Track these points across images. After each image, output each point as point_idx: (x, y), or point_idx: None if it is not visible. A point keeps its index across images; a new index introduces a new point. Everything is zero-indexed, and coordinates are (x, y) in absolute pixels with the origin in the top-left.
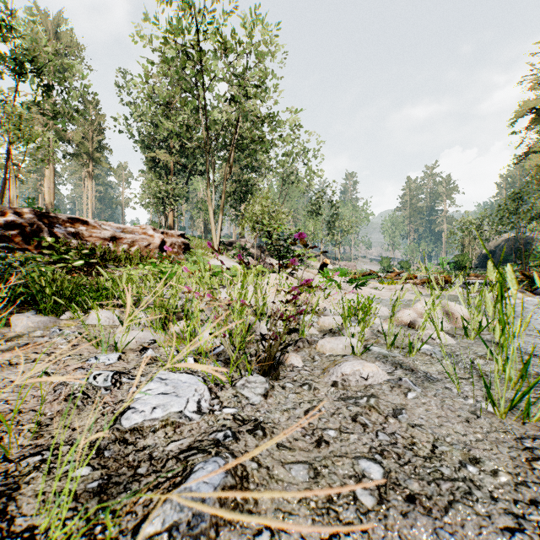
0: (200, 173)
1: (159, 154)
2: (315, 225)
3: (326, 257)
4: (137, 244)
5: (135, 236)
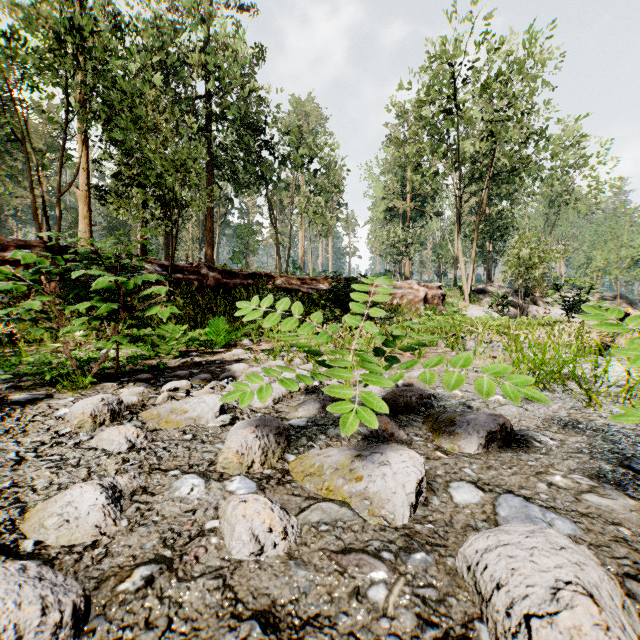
0: (439, 214)
1: (398, 203)
2: (605, 258)
3: (625, 302)
4: (405, 298)
5: (404, 291)
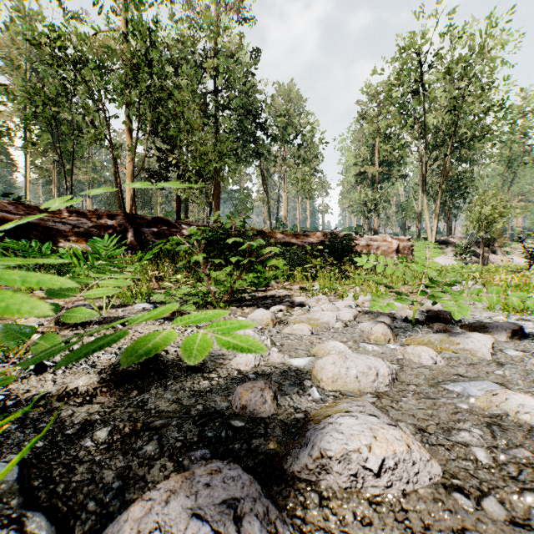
0: (404, 176)
1: (368, 169)
2: None
3: None
4: (380, 249)
5: (379, 243)
